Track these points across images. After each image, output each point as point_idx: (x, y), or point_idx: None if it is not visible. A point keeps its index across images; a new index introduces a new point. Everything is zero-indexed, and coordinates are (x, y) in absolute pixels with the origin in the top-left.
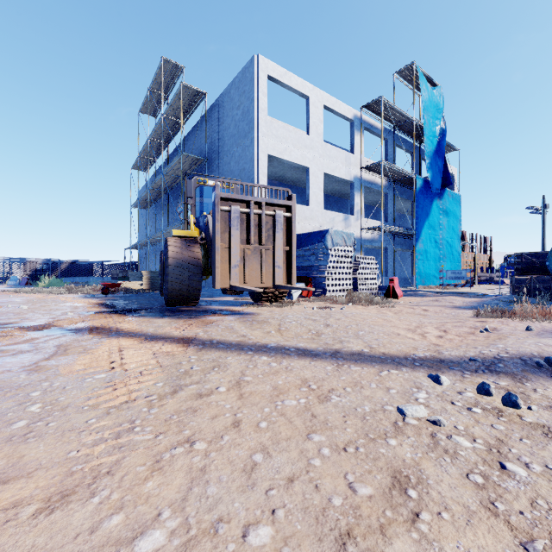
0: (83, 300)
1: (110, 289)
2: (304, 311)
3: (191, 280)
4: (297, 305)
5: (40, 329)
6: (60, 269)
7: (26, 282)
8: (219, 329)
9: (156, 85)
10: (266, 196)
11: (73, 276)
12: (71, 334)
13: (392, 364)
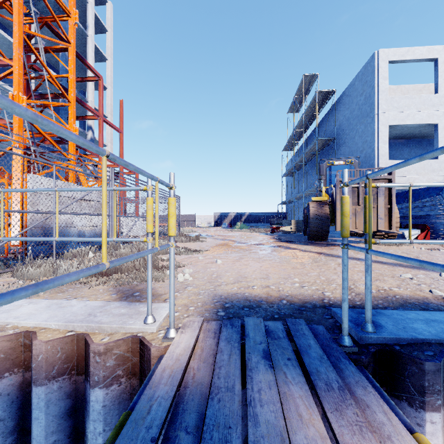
0: (264, 236)
1: (274, 230)
2: (407, 249)
3: (323, 226)
4: (408, 246)
5: (259, 245)
6: (243, 218)
7: (230, 226)
8: (337, 251)
9: (299, 93)
10: (387, 159)
11: (249, 222)
12: (272, 247)
13: (426, 270)
